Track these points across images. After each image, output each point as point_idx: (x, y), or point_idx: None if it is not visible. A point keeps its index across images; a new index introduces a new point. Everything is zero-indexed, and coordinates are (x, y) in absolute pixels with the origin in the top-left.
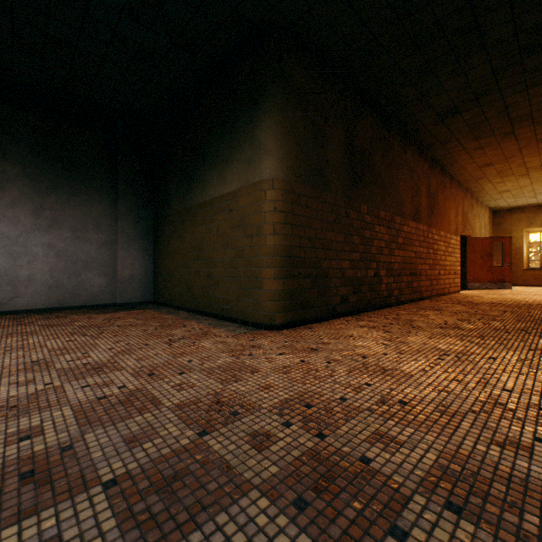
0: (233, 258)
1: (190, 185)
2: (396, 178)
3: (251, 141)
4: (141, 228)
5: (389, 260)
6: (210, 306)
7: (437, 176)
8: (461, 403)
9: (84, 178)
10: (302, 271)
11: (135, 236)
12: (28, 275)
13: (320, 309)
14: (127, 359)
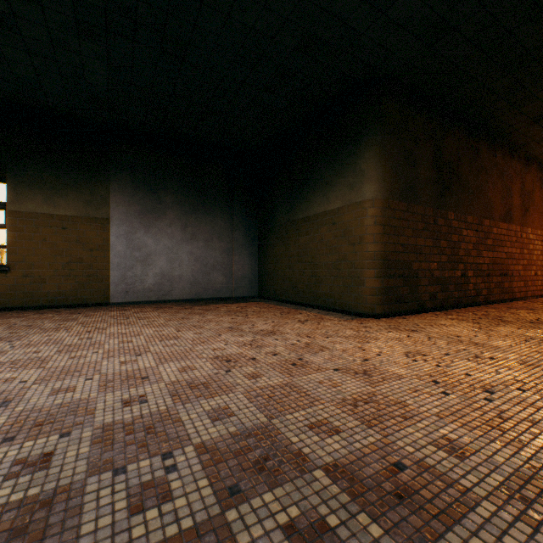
0: (336, 262)
1: (294, 202)
2: (484, 182)
3: (354, 170)
4: (249, 237)
5: (476, 261)
6: (314, 299)
7: (533, 173)
8: (537, 361)
9: (211, 201)
10: (396, 272)
11: (245, 244)
12: (178, 275)
13: (411, 304)
14: (283, 329)
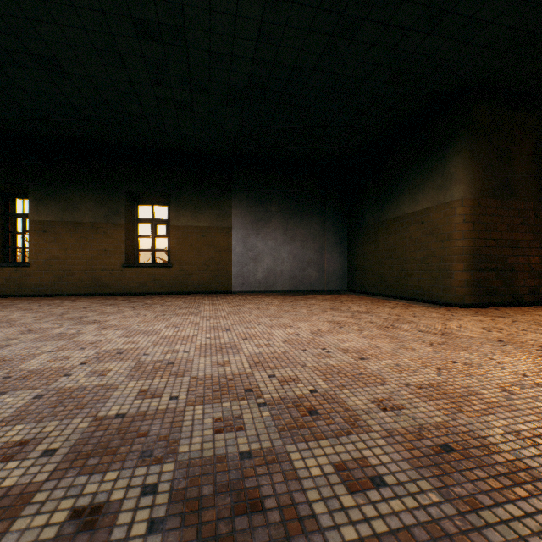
0: (424, 257)
1: (382, 205)
2: None
3: (442, 173)
4: (339, 237)
5: None
6: (402, 291)
7: None
8: None
9: (306, 208)
10: (487, 265)
11: (335, 243)
12: (280, 270)
13: (505, 296)
14: (375, 311)
